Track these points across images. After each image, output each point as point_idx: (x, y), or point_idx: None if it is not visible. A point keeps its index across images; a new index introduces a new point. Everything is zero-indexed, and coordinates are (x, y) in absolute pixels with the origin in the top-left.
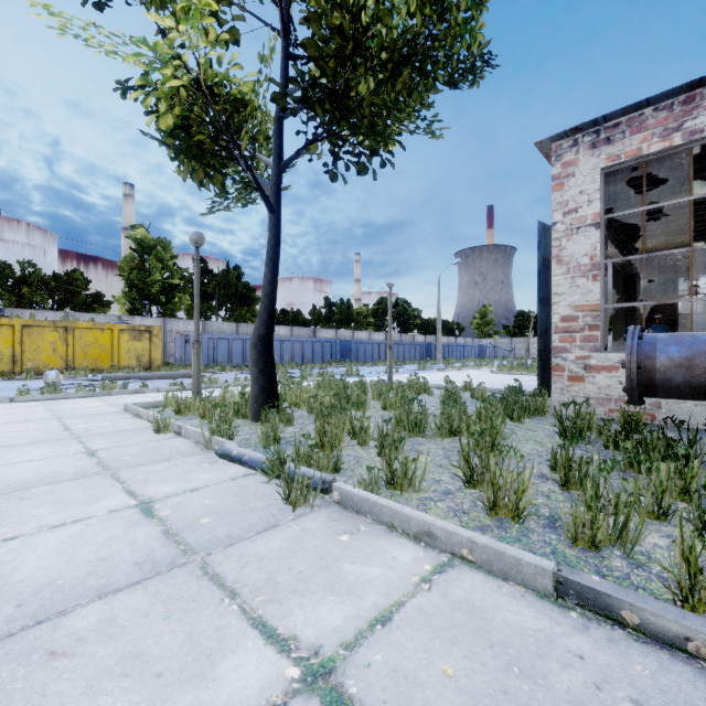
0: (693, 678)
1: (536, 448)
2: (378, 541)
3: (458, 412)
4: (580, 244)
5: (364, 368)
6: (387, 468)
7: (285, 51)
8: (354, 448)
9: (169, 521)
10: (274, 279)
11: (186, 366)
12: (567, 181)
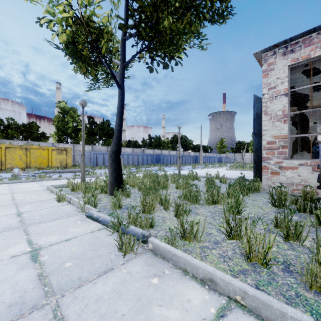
0: None
1: (260, 211)
2: (177, 283)
3: (216, 191)
4: (277, 104)
5: (166, 167)
6: (181, 227)
7: (126, 5)
8: (161, 211)
9: (45, 265)
10: (120, 122)
11: None
12: (270, 72)
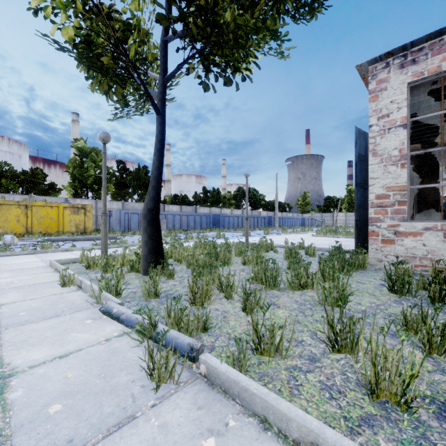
0: None
1: (373, 301)
2: None
3: (305, 269)
4: (391, 140)
5: (228, 233)
6: (254, 333)
7: None
8: (222, 301)
9: (12, 410)
10: (160, 165)
11: (109, 232)
12: (381, 94)
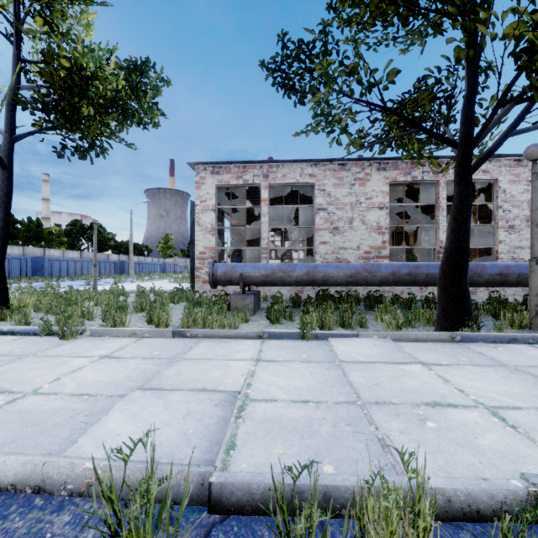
0: (197, 340)
1: (182, 311)
2: (114, 340)
3: (146, 299)
4: (207, 218)
5: (62, 283)
6: (112, 321)
7: (17, 57)
8: (86, 322)
9: None
10: (6, 217)
11: None
12: (202, 186)
